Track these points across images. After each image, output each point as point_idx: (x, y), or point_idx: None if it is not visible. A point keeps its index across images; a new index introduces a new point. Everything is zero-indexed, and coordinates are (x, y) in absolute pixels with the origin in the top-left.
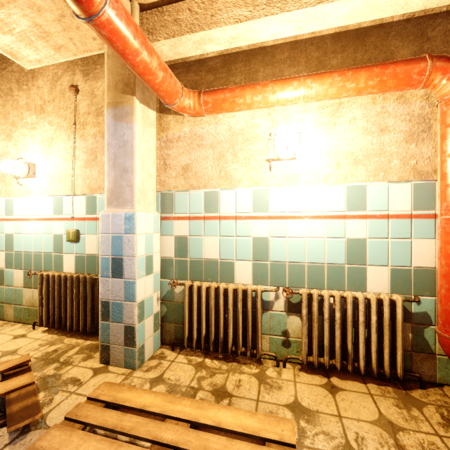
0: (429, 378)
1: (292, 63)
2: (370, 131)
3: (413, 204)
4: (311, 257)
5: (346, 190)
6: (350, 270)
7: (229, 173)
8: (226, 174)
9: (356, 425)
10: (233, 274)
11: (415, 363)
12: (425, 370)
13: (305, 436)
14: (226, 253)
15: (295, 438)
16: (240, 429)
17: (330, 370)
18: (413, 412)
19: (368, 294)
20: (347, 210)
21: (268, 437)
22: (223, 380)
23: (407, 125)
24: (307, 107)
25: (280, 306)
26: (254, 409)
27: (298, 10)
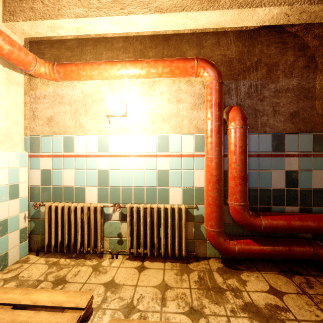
0: (203, 255)
1: (125, 51)
2: (171, 101)
3: (195, 148)
4: (136, 183)
5: (157, 138)
6: (160, 190)
7: (82, 124)
8: (80, 125)
9: (143, 290)
10: (85, 196)
11: (196, 246)
12: (201, 250)
13: (105, 302)
14: (79, 181)
15: (87, 303)
16: (49, 304)
17: (147, 257)
18: (184, 276)
19: (167, 205)
20: (158, 151)
21: (67, 306)
22: (66, 272)
23: (192, 99)
24: (134, 82)
25: (116, 216)
26: (79, 289)
27: (117, 16)
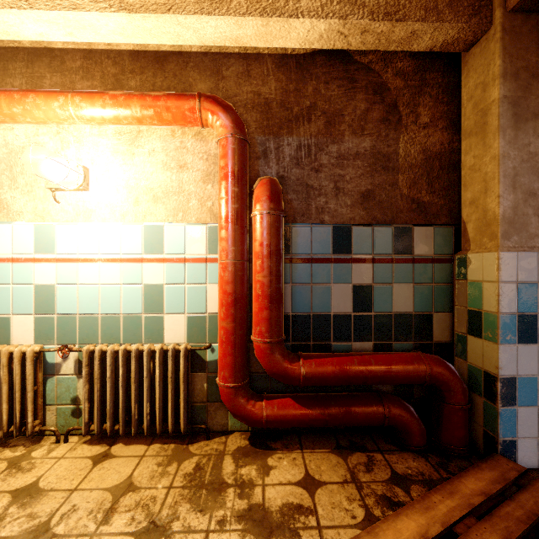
0: (223, 427)
1: (86, 75)
2: (169, 167)
3: (208, 247)
4: (106, 307)
5: (143, 230)
6: (148, 320)
7: (6, 202)
8: (2, 203)
9: (83, 496)
10: (9, 333)
11: (210, 413)
12: (218, 420)
13: None
14: None
15: None
16: None
17: (124, 436)
18: (170, 467)
19: (157, 345)
20: (145, 253)
21: None
22: None
23: (205, 164)
24: (103, 131)
25: (70, 368)
26: None
27: (51, 11)
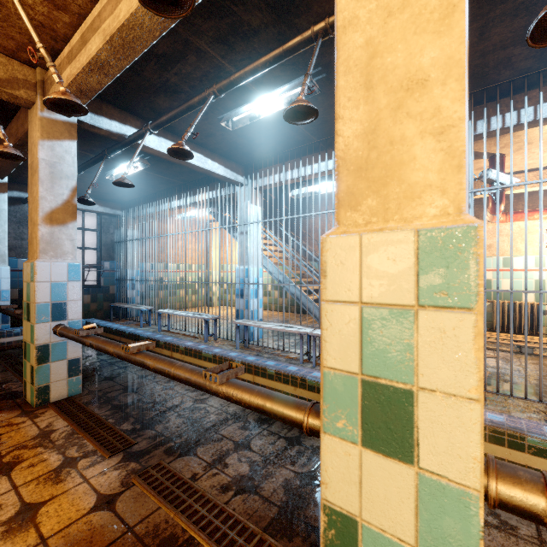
0: None
1: None
2: None
3: None
4: None
5: None
6: None
7: (518, 248)
8: (516, 249)
9: None
10: (522, 297)
11: None
12: None
13: None
14: (517, 287)
15: None
16: None
17: None
18: None
19: None
20: None
21: None
22: None
23: None
24: None
25: None
26: None
27: None
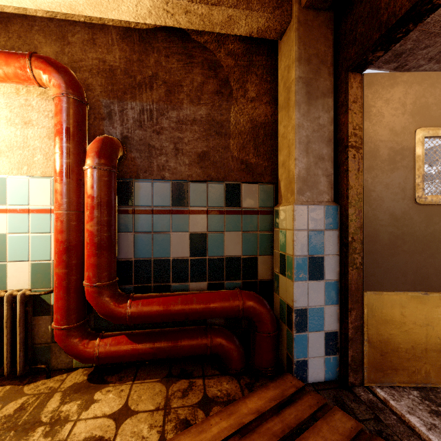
0: (67, 365)
1: None
2: (14, 122)
3: (53, 199)
4: None
5: None
6: None
7: None
8: None
9: None
10: None
11: (55, 353)
12: (63, 359)
13: None
14: None
15: None
16: None
17: None
18: None
19: None
20: None
21: None
22: None
23: (50, 122)
24: None
25: None
26: None
27: None
